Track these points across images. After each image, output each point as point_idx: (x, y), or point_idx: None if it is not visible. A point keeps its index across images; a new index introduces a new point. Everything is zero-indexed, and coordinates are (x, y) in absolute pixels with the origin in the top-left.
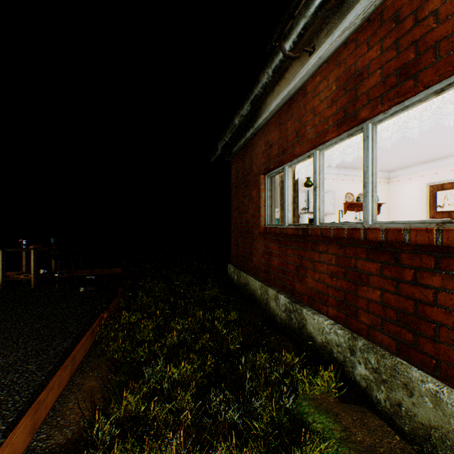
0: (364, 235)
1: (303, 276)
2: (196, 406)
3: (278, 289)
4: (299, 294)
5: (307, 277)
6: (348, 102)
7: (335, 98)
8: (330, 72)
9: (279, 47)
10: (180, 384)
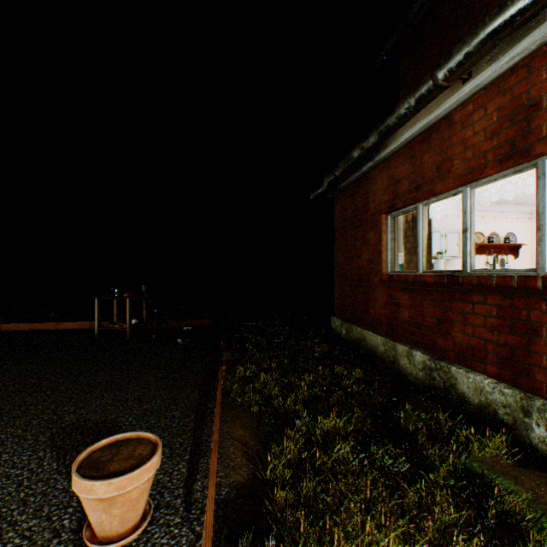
0: (542, 283)
1: (448, 330)
2: (356, 460)
3: (408, 345)
4: (442, 351)
5: (453, 331)
6: (516, 135)
7: (496, 130)
8: (488, 101)
9: (428, 77)
10: (338, 436)
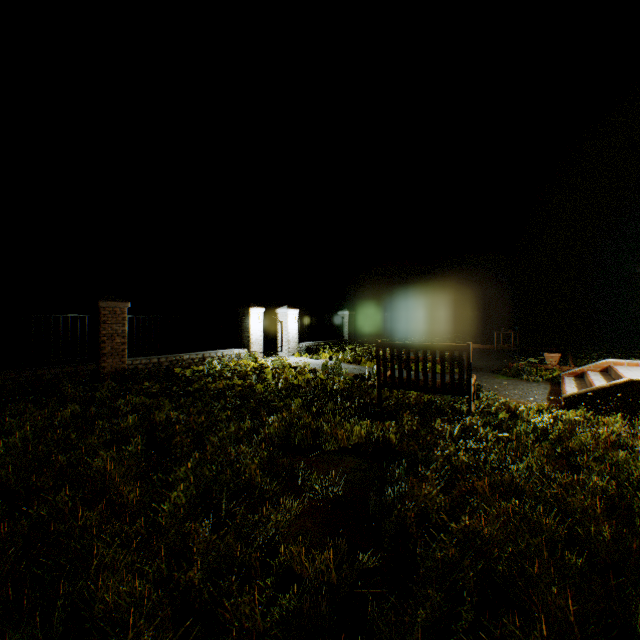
0: None
1: None
2: None
3: None
4: None
5: None
6: None
7: None
8: None
9: None
10: None
